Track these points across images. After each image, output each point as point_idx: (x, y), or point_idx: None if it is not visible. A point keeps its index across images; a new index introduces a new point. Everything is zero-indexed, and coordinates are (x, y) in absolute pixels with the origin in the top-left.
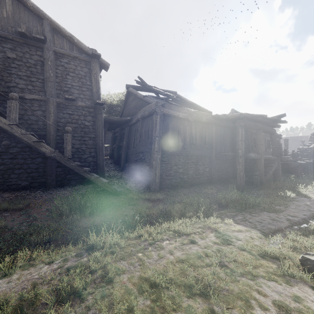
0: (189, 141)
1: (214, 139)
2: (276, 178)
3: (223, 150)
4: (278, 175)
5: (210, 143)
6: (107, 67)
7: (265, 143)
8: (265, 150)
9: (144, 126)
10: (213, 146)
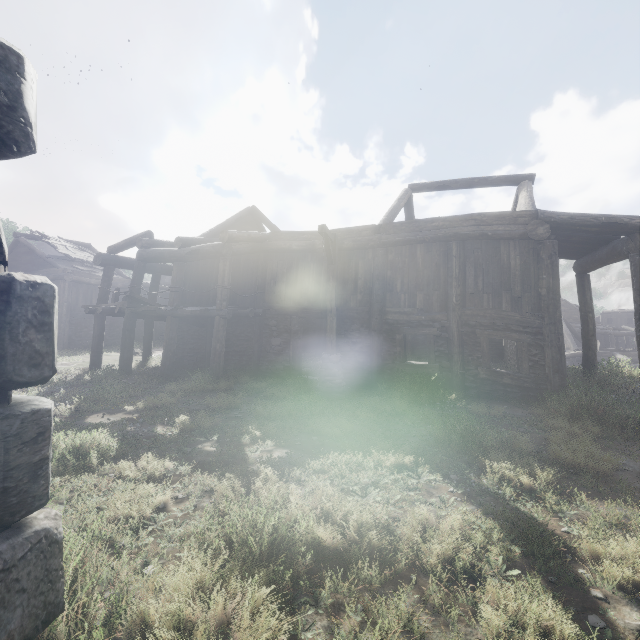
0: None
1: None
2: None
3: None
4: None
5: None
6: None
7: None
8: None
9: None
10: None
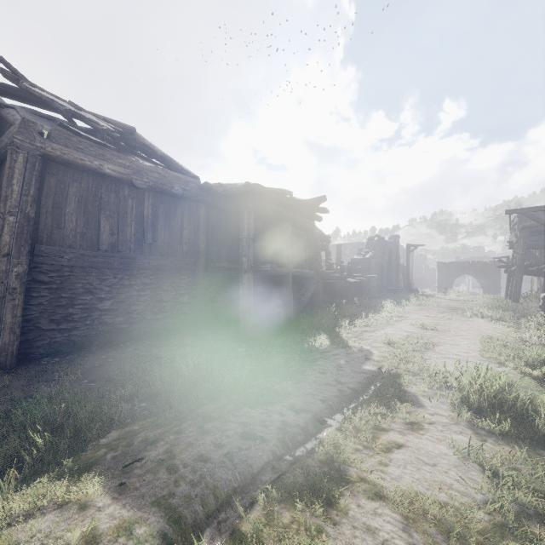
0: (135, 234)
1: (203, 233)
2: (315, 309)
3: (225, 259)
4: (318, 303)
5: (193, 242)
6: None
7: (305, 248)
8: (305, 260)
9: None
10: (200, 250)
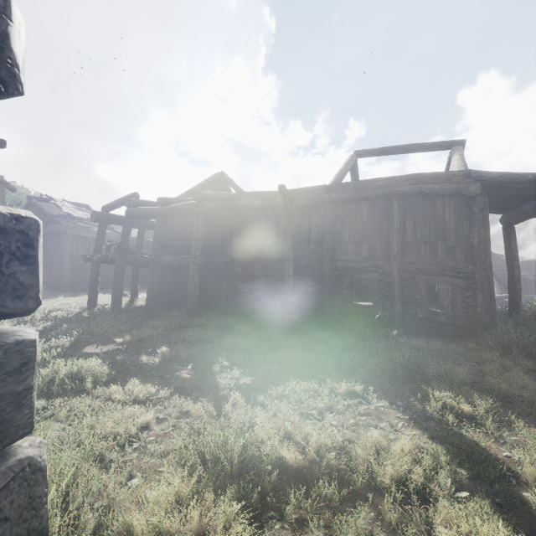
0: None
1: None
2: None
3: None
4: None
5: None
6: (14, 191)
7: None
8: None
9: (54, 242)
10: None
